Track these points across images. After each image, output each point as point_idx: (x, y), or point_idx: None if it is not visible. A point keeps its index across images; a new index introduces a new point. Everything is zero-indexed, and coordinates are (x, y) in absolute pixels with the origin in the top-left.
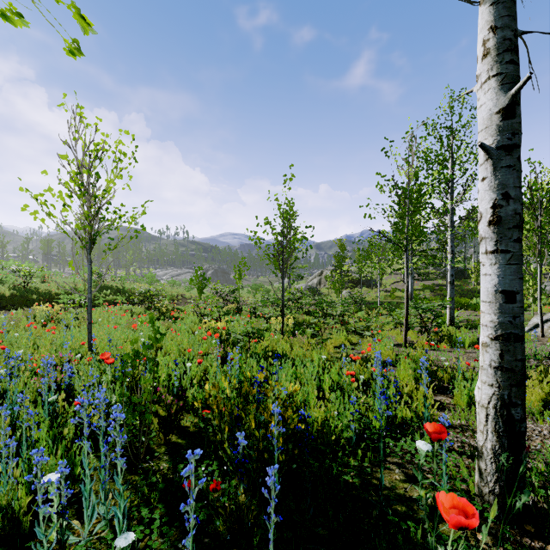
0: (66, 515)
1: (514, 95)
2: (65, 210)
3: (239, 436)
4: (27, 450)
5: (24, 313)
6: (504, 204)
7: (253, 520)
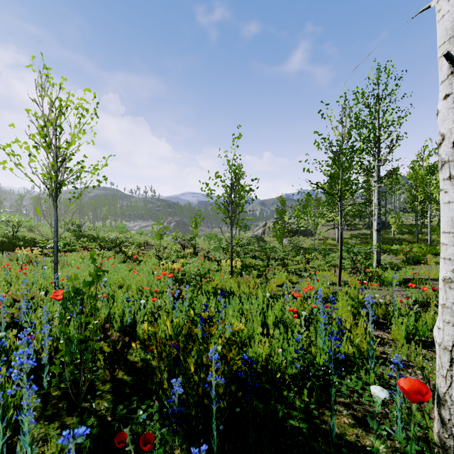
0: None
1: None
2: (32, 160)
3: (174, 382)
4: None
5: (7, 256)
6: None
7: None
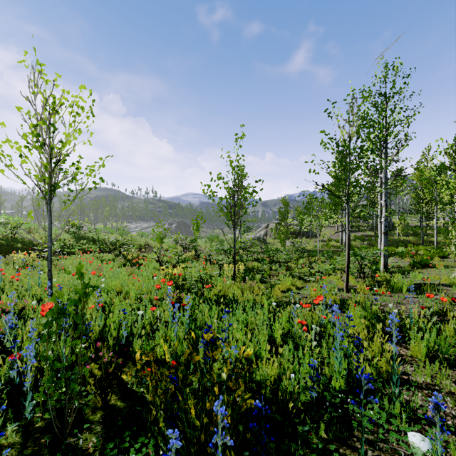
0: None
1: None
2: (24, 161)
3: (170, 433)
4: None
5: (3, 260)
6: None
7: None
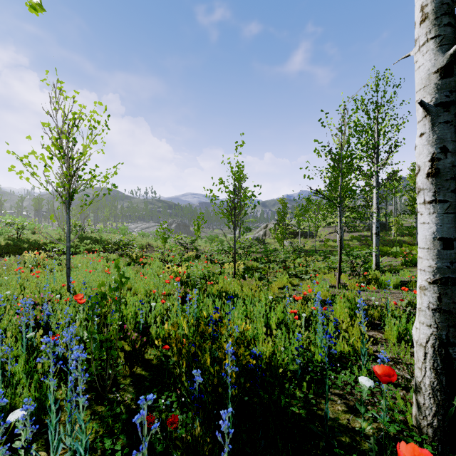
0: (33, 447)
1: (452, 55)
2: (47, 170)
3: (195, 373)
4: (4, 383)
5: (15, 259)
6: (442, 157)
7: (209, 451)
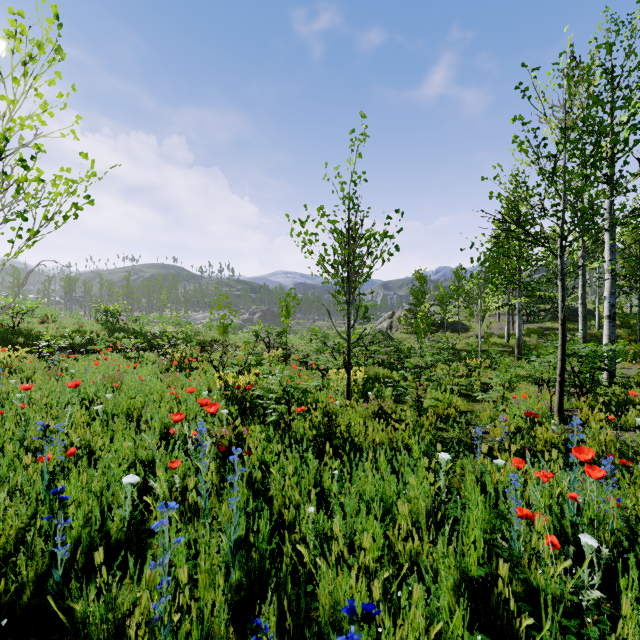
0: None
1: None
2: None
3: None
4: None
5: None
6: None
7: None
